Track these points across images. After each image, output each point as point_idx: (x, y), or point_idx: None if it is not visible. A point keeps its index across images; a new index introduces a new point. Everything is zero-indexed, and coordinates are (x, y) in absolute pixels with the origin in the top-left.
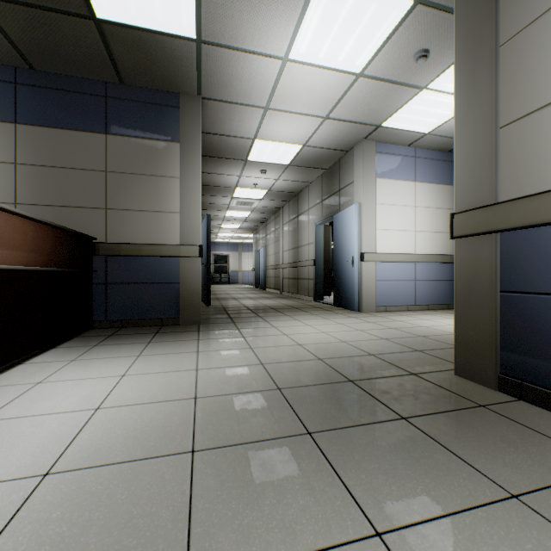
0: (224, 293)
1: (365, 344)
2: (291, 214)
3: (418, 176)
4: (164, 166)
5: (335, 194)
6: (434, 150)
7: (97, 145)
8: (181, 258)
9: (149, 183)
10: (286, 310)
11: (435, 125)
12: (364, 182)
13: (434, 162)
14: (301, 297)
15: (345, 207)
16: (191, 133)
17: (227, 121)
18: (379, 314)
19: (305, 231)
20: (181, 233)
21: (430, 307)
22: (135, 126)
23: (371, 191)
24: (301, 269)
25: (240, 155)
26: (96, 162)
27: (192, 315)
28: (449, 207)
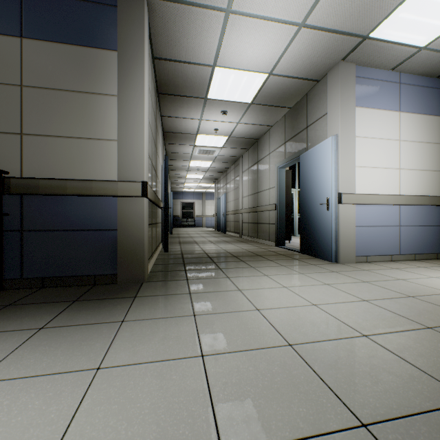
0: (188, 236)
1: (414, 349)
2: (250, 161)
3: (403, 106)
4: (98, 81)
5: (301, 132)
6: (421, 75)
7: (10, 52)
8: (119, 198)
9: (78, 102)
10: (249, 258)
11: (439, 31)
12: (342, 111)
13: (421, 89)
14: (261, 241)
15: (315, 145)
16: (132, 38)
17: (181, 38)
18: (363, 267)
19: (265, 175)
20: (119, 166)
21: (416, 257)
22: (60, 29)
23: (350, 122)
24: (261, 214)
25: (199, 91)
26: (8, 73)
27: (133, 271)
28: (438, 142)
